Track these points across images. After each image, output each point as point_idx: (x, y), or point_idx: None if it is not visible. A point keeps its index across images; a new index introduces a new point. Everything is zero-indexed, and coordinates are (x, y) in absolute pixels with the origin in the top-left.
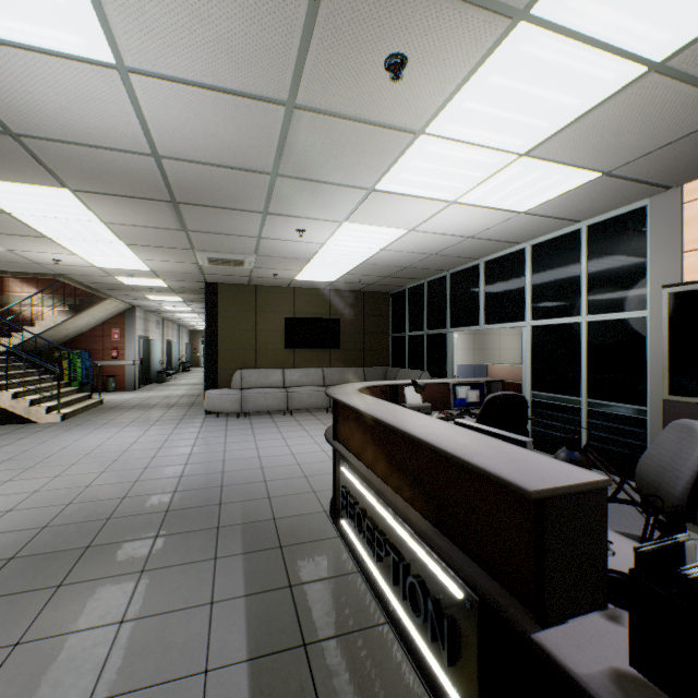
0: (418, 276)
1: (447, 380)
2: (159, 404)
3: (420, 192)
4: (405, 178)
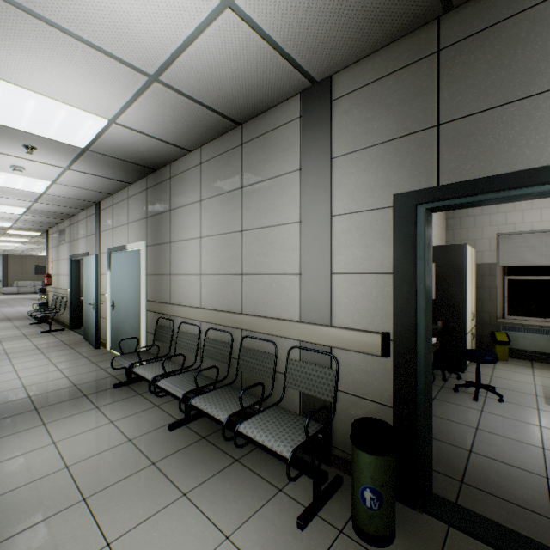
0: None
1: None
2: None
3: None
4: None
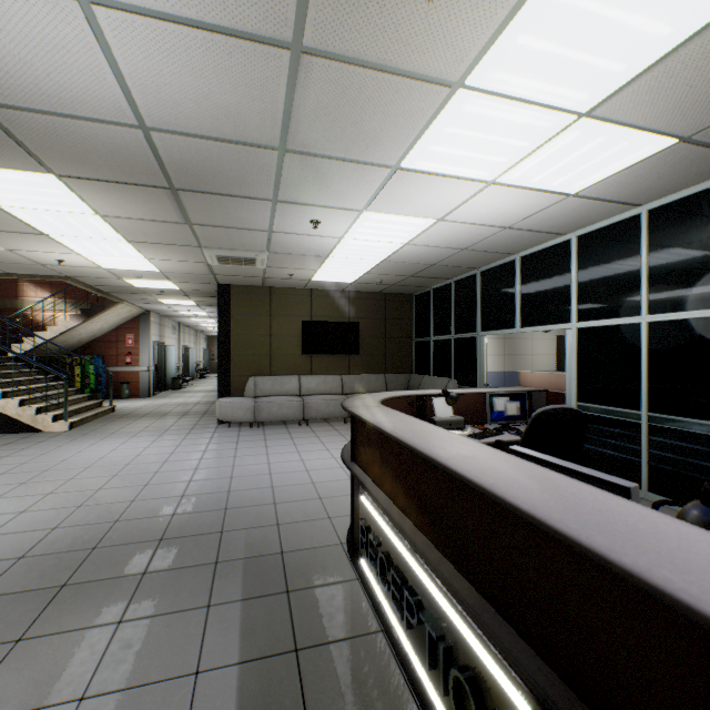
0: (444, 275)
1: (482, 389)
2: (171, 412)
3: (453, 170)
4: (436, 151)
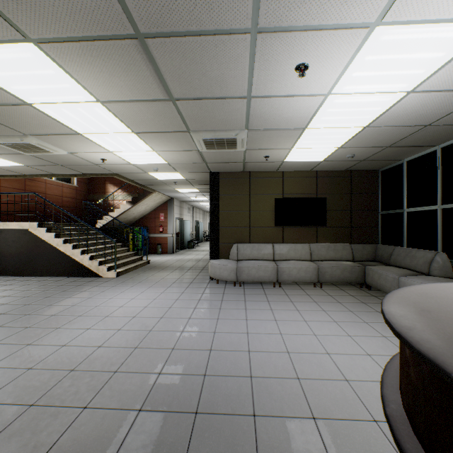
0: (431, 141)
1: None
2: (182, 266)
3: None
4: None
